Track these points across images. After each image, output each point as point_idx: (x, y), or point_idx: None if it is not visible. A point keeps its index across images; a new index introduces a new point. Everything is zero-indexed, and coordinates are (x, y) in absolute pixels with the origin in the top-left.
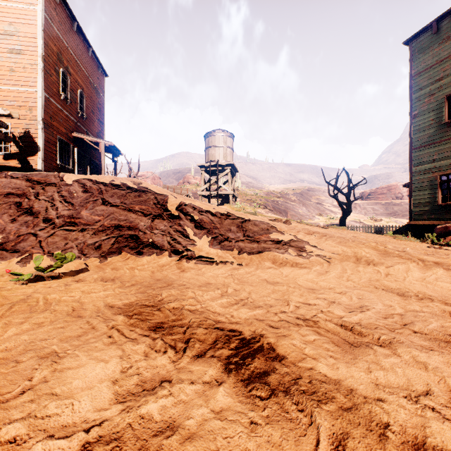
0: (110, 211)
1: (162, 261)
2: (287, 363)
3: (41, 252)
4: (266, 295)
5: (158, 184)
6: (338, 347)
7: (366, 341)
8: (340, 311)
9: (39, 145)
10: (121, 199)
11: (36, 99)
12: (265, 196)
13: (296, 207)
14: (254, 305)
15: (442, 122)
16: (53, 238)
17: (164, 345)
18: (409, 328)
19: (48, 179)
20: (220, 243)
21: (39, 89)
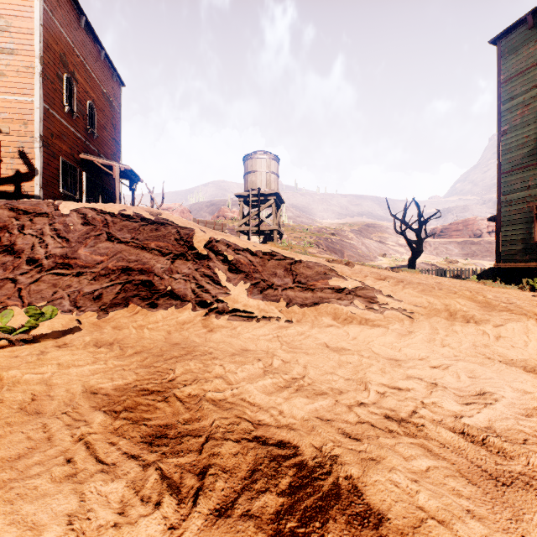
0: (117, 249)
1: (183, 317)
2: (391, 533)
3: (19, 304)
4: (330, 371)
5: (188, 218)
6: (474, 485)
7: (518, 470)
8: (452, 403)
9: (37, 168)
10: (132, 233)
11: (32, 110)
12: (316, 233)
13: (354, 246)
14: (315, 390)
15: None
16: (37, 285)
17: (159, 486)
18: None
19: (38, 208)
20: (263, 291)
21: (37, 98)
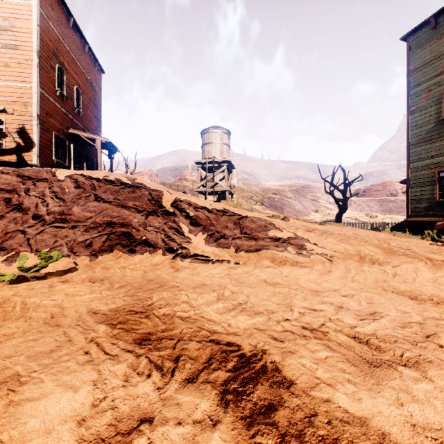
0: (103, 208)
1: (155, 260)
2: (296, 391)
3: (28, 250)
4: (266, 299)
5: (156, 181)
6: (355, 366)
7: (386, 358)
8: (351, 319)
9: (34, 141)
10: (114, 194)
11: (31, 94)
12: (261, 193)
13: (292, 204)
14: (254, 311)
15: (440, 118)
16: (42, 235)
17: (149, 366)
18: (433, 341)
19: (39, 174)
20: (217, 240)
21: (34, 85)
